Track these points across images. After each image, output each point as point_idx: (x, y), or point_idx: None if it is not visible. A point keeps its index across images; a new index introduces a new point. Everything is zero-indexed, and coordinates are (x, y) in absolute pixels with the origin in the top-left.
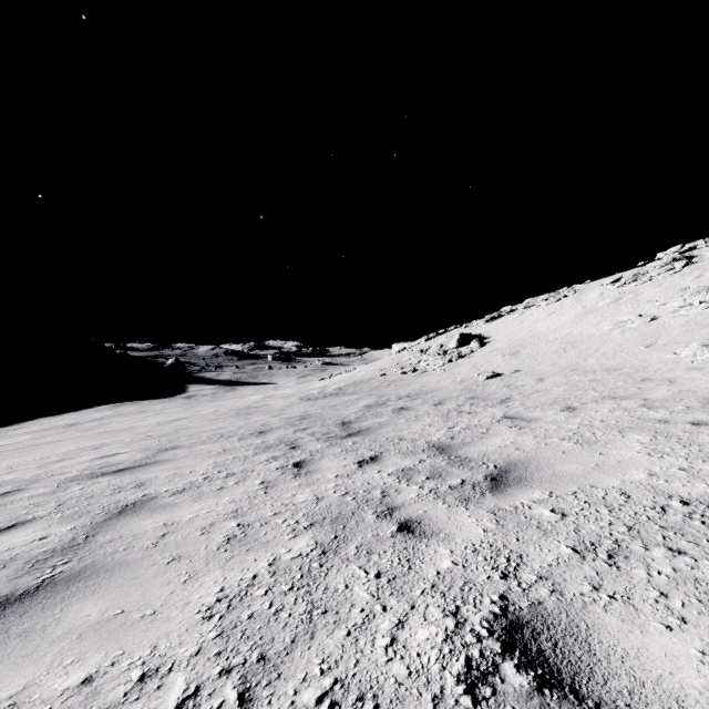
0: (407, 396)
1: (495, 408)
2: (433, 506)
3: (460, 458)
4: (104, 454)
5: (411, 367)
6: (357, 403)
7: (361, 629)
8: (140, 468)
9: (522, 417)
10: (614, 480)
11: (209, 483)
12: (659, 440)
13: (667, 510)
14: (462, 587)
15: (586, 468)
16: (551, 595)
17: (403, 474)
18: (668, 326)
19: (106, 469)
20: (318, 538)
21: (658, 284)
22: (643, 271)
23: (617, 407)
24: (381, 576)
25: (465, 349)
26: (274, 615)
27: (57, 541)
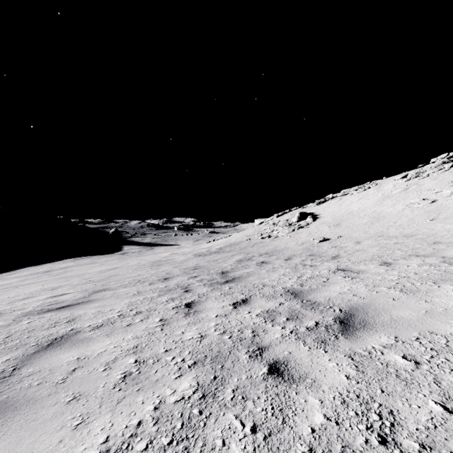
0: (265, 253)
1: (329, 262)
2: (296, 348)
3: (310, 301)
4: (56, 294)
5: (267, 234)
6: (232, 258)
7: None
8: (76, 305)
9: (351, 269)
10: (449, 327)
11: (122, 320)
12: None
13: None
14: None
15: (418, 314)
16: None
17: (268, 315)
18: (445, 206)
19: (53, 306)
20: (199, 379)
21: (434, 178)
22: (422, 170)
23: (423, 262)
24: (257, 430)
25: (303, 222)
26: None
27: None
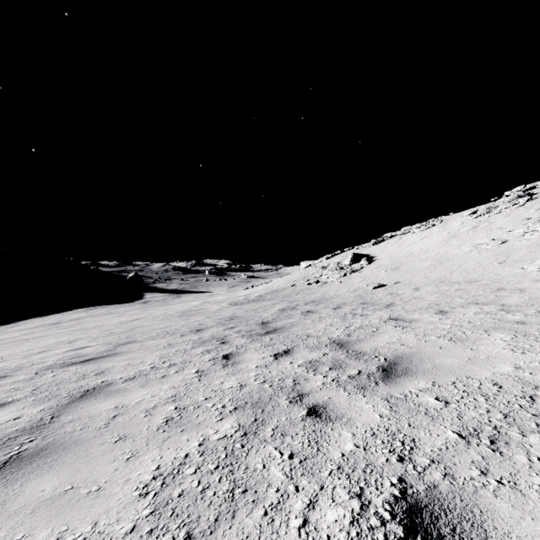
0: (312, 301)
1: (382, 311)
2: (336, 393)
3: (356, 352)
4: (75, 347)
5: (315, 279)
6: (273, 307)
7: (277, 509)
8: (102, 358)
9: (404, 318)
10: (486, 372)
11: (155, 372)
12: (519, 338)
13: (535, 399)
14: (364, 469)
15: (461, 361)
16: (444, 479)
17: (311, 365)
18: (516, 247)
19: (76, 359)
20: (241, 421)
21: (506, 215)
22: (494, 206)
23: (480, 311)
24: (294, 457)
25: (357, 265)
26: (201, 493)
27: (27, 421)
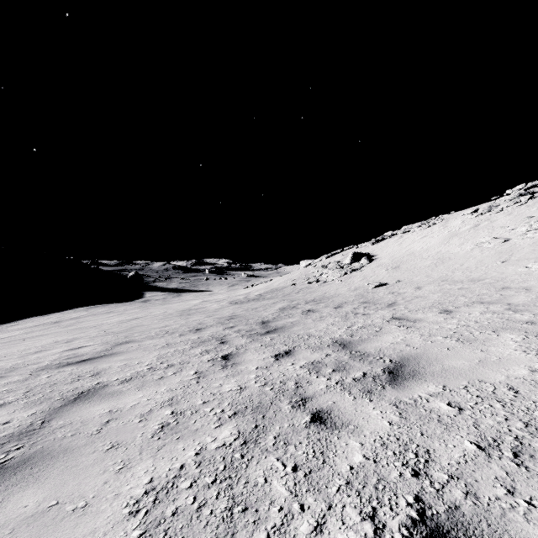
0: (312, 300)
1: (384, 310)
2: (341, 398)
3: (359, 352)
4: (73, 347)
5: (315, 278)
6: (273, 306)
7: (280, 532)
8: (98, 359)
9: (407, 318)
10: (499, 375)
11: (152, 373)
12: (531, 339)
13: None
14: (376, 485)
15: (471, 363)
16: (466, 498)
17: (313, 367)
18: (519, 246)
19: (72, 359)
20: (240, 428)
21: (508, 213)
22: (495, 204)
23: (486, 310)
24: (298, 470)
25: (357, 264)
26: (196, 511)
27: (17, 425)
